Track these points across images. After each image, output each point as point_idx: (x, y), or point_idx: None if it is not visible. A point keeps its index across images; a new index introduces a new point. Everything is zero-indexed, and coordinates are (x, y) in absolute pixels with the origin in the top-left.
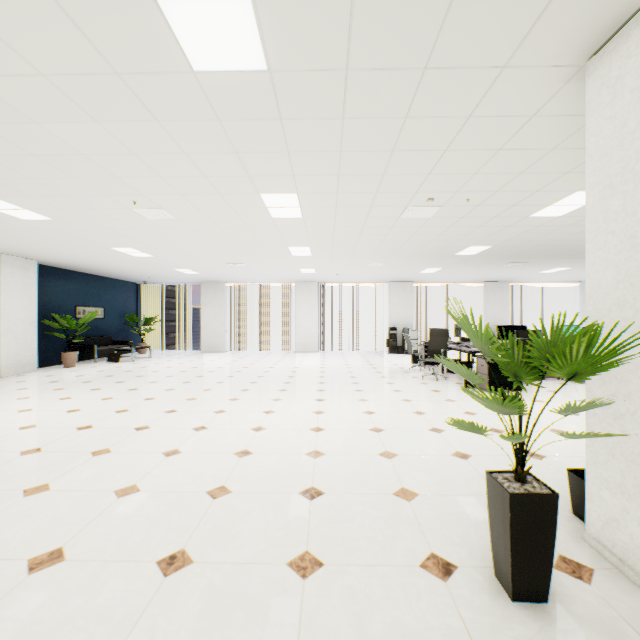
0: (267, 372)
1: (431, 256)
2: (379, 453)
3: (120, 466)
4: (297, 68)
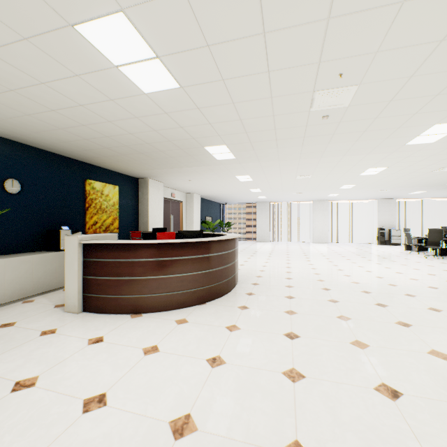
0: (320, 252)
1: (428, 185)
2: (445, 281)
3: (335, 277)
4: (445, 141)
